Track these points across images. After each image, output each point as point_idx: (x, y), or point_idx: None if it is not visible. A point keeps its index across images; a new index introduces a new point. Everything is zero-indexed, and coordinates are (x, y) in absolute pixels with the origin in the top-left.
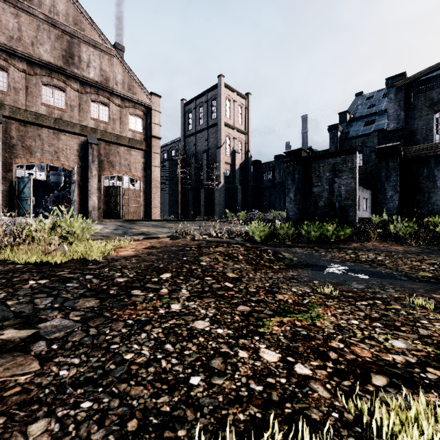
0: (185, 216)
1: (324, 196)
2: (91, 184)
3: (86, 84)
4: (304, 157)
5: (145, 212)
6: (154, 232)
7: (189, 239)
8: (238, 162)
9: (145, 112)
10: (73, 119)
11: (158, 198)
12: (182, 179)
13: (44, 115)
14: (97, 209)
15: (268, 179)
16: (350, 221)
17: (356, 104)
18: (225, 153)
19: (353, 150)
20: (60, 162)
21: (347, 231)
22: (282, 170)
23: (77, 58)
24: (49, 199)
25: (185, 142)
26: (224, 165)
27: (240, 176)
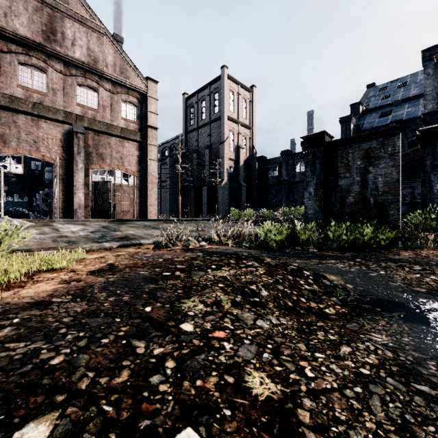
0: (187, 215)
1: (354, 190)
2: (76, 179)
3: (71, 65)
4: (328, 142)
5: (140, 210)
6: (141, 235)
7: (180, 248)
8: (242, 158)
9: (140, 99)
10: (56, 105)
11: (154, 195)
12: (184, 177)
13: (20, 99)
14: (83, 207)
15: (274, 176)
16: (391, 222)
17: (368, 96)
18: (229, 149)
19: (395, 131)
20: (40, 153)
21: (388, 234)
22: (289, 166)
23: (60, 35)
24: (38, 196)
25: (186, 138)
26: (227, 161)
27: (245, 173)
